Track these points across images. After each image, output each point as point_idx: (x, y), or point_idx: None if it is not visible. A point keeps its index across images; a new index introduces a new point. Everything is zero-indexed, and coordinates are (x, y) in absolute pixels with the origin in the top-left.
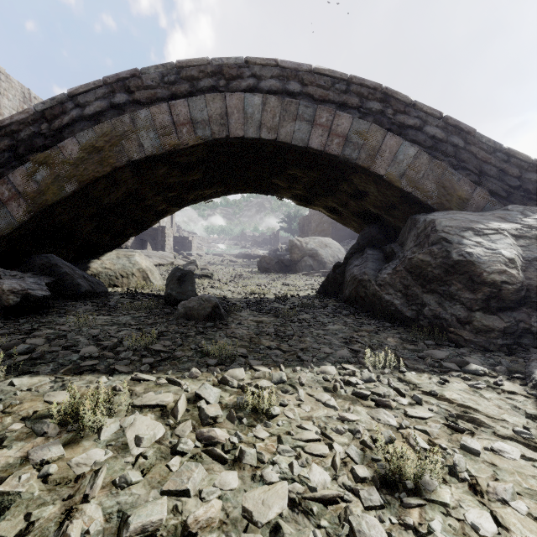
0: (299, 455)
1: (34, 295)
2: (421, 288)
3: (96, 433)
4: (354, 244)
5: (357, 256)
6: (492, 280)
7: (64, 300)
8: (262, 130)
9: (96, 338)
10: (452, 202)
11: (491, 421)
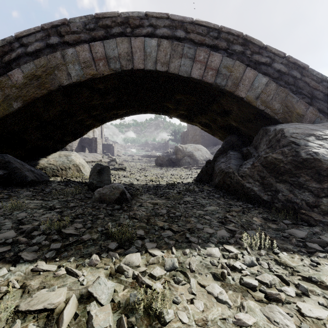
0: None
1: None
2: (275, 178)
3: None
4: (220, 147)
5: (222, 155)
6: None
7: (12, 187)
8: (157, 64)
9: (20, 221)
10: (292, 117)
11: None
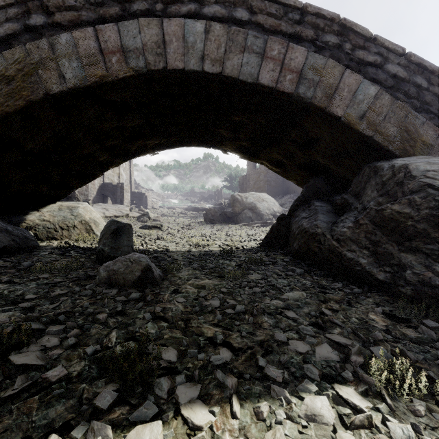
0: None
1: None
2: (397, 245)
3: None
4: (299, 196)
5: (302, 208)
6: None
7: None
8: (205, 62)
9: None
10: (416, 148)
11: None
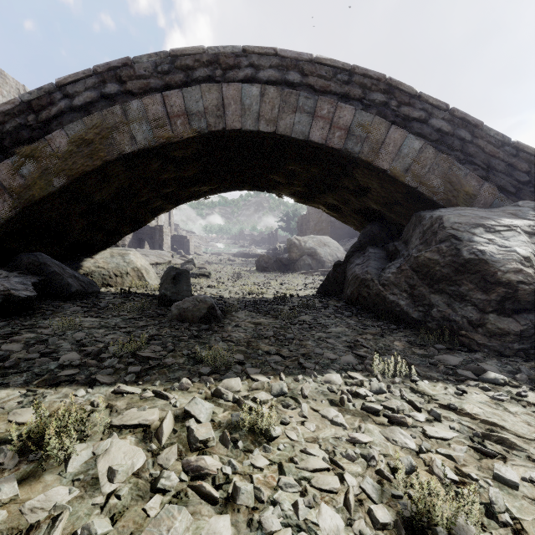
0: (305, 490)
1: (17, 296)
2: (428, 288)
3: (63, 463)
4: (355, 242)
5: (358, 254)
6: (507, 280)
7: (52, 301)
8: (260, 122)
9: (80, 343)
10: (459, 198)
11: (522, 442)
